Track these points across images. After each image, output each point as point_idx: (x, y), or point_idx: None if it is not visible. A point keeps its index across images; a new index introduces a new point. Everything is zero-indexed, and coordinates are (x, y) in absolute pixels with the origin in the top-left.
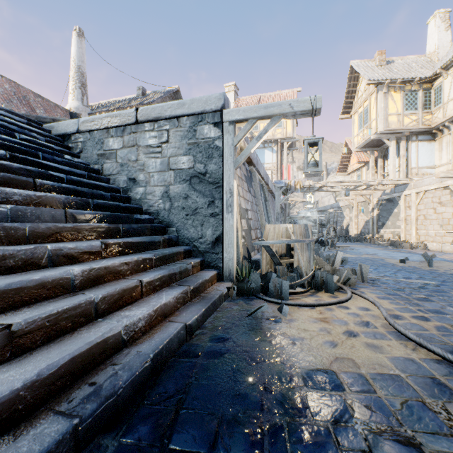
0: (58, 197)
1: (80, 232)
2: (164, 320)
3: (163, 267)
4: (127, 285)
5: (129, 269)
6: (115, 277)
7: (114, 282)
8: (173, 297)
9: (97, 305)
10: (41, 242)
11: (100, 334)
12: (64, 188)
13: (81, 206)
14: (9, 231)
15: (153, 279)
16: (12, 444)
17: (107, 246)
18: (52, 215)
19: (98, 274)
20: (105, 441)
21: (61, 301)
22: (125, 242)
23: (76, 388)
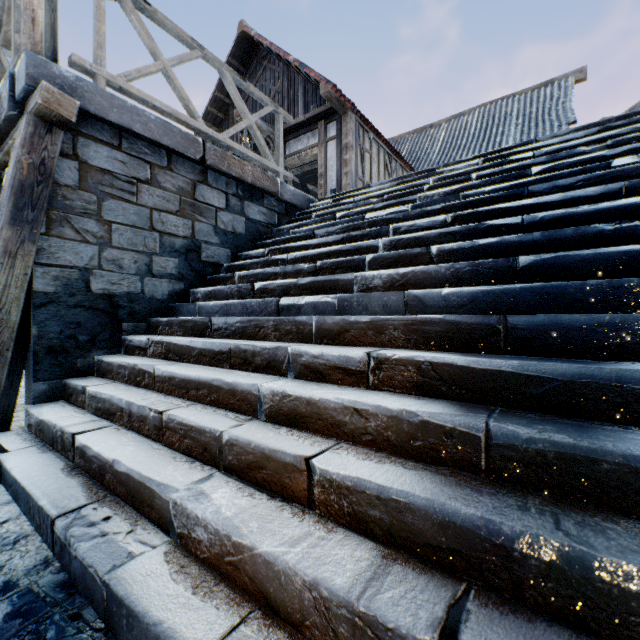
0: (433, 270)
1: (383, 332)
2: (253, 605)
3: (500, 493)
4: (271, 449)
5: (368, 429)
6: (329, 430)
7: (301, 436)
8: (310, 582)
9: (223, 448)
10: (328, 343)
11: (155, 477)
12: (483, 247)
13: (481, 278)
14: (299, 326)
15: (357, 488)
16: (80, 491)
17: (383, 365)
18: (384, 303)
19: (296, 409)
20: (43, 573)
21: (216, 418)
22: (439, 364)
23: (116, 508)
